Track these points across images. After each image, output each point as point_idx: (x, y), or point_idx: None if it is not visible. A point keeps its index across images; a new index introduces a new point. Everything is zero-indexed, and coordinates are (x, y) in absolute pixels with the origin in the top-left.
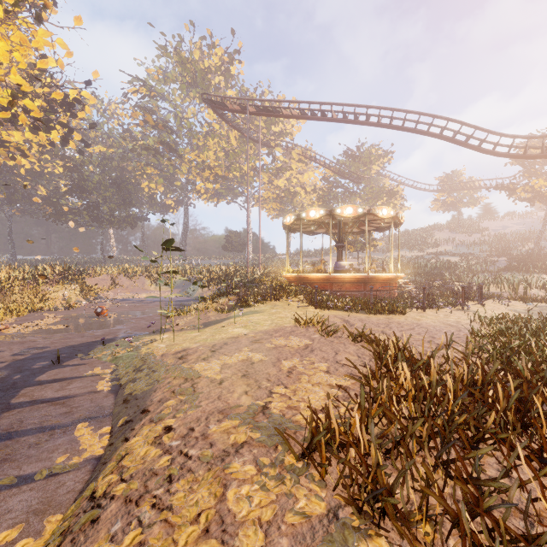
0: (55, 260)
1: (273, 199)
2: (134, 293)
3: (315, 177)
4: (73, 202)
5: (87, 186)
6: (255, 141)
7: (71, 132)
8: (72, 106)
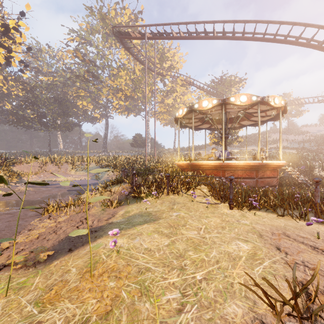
0: (19, 152)
1: (164, 113)
2: (54, 177)
3: (192, 98)
4: (28, 113)
5: (36, 101)
6: (152, 71)
7: (10, 53)
8: (8, 30)
